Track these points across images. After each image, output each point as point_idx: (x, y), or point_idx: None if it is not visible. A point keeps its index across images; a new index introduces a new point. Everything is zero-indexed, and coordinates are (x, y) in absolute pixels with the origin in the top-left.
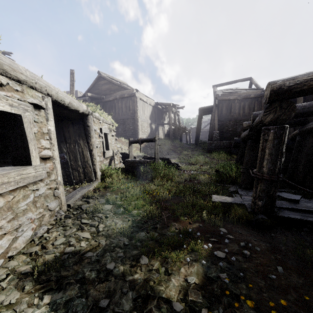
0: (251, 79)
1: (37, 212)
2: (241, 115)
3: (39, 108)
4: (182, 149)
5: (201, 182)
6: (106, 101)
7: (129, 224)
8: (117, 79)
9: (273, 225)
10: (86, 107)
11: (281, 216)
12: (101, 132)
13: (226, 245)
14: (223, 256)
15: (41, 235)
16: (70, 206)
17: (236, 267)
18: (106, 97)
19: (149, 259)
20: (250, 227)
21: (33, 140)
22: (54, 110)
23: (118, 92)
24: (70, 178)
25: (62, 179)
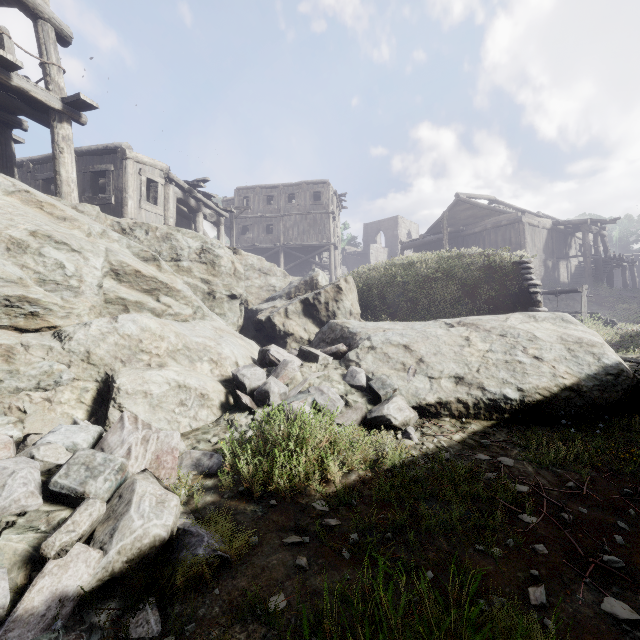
0: None
1: None
2: None
3: None
4: (614, 300)
5: None
6: (468, 235)
7: None
8: (480, 196)
9: None
10: None
11: None
12: None
13: None
14: None
15: None
16: None
17: None
18: (467, 228)
19: None
20: None
21: None
22: None
23: (488, 220)
24: None
25: None
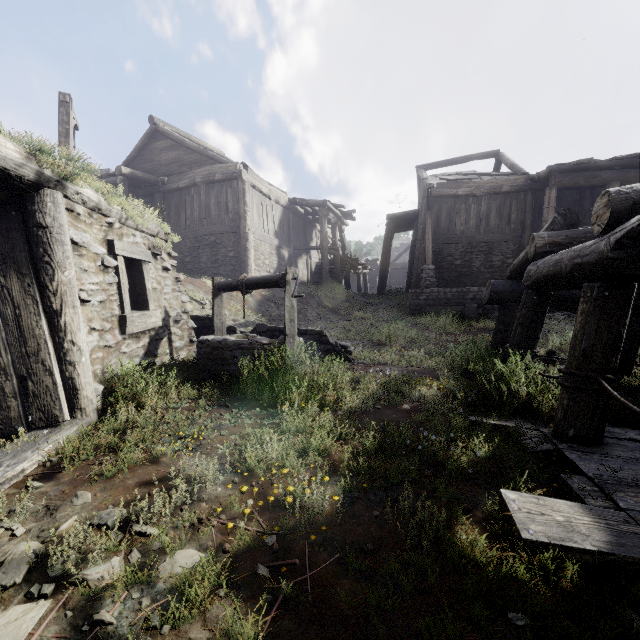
0: (500, 155)
1: None
2: (483, 230)
3: None
4: (351, 306)
5: (425, 410)
6: (170, 191)
7: None
8: (198, 141)
9: None
10: (20, 153)
11: None
12: (115, 255)
13: None
14: None
15: None
16: None
17: None
18: (170, 179)
19: None
20: None
21: None
22: None
23: (199, 169)
24: None
25: None
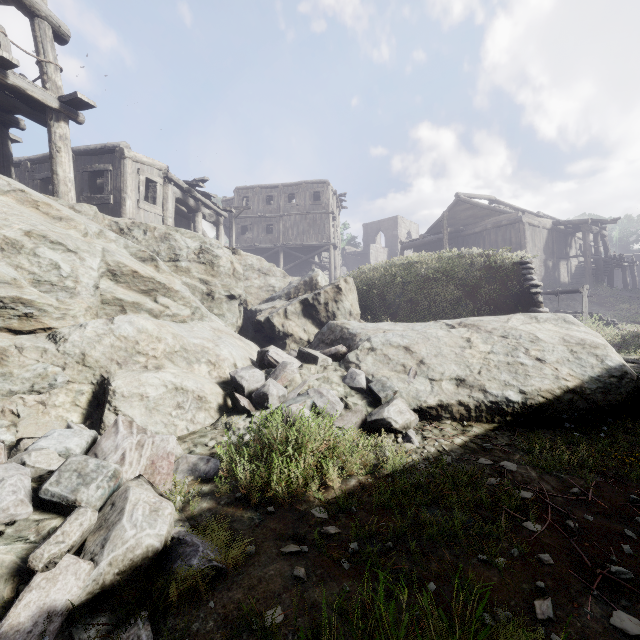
0: None
1: None
2: None
3: None
4: (615, 300)
5: None
6: (468, 235)
7: None
8: (480, 196)
9: None
10: None
11: None
12: None
13: None
14: None
15: None
16: None
17: None
18: (467, 228)
19: None
20: None
21: None
22: None
23: (489, 220)
24: None
25: None
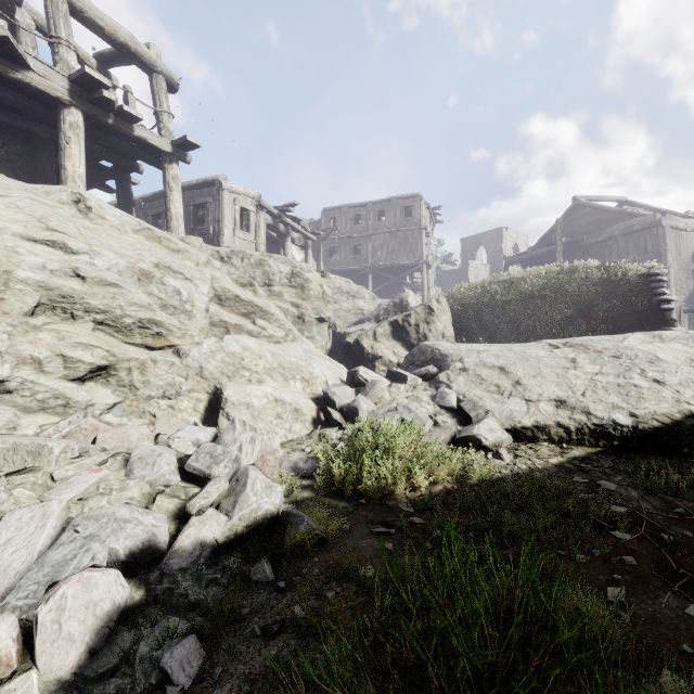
0: None
1: None
2: None
3: None
4: None
5: None
6: (589, 245)
7: None
8: (605, 198)
9: None
10: None
11: None
12: None
13: None
14: None
15: None
16: None
17: None
18: (588, 236)
19: None
20: None
21: None
22: None
23: (616, 225)
24: None
25: None
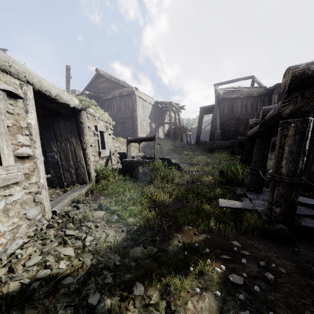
0: (253, 78)
1: (9, 223)
2: (244, 114)
3: (16, 97)
4: (182, 149)
5: (205, 184)
6: (104, 100)
7: (123, 236)
8: (115, 77)
9: (295, 237)
10: (78, 102)
11: (304, 226)
12: (97, 130)
13: (242, 265)
14: (240, 281)
15: (13, 252)
16: (55, 212)
17: (260, 300)
18: (104, 95)
19: (145, 287)
20: (266, 238)
21: (5, 135)
22: (39, 103)
23: (116, 90)
24: (60, 179)
25: (45, 182)
